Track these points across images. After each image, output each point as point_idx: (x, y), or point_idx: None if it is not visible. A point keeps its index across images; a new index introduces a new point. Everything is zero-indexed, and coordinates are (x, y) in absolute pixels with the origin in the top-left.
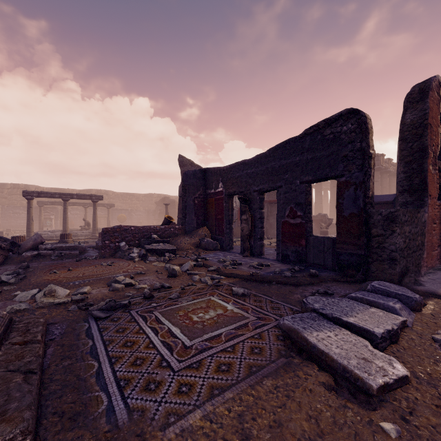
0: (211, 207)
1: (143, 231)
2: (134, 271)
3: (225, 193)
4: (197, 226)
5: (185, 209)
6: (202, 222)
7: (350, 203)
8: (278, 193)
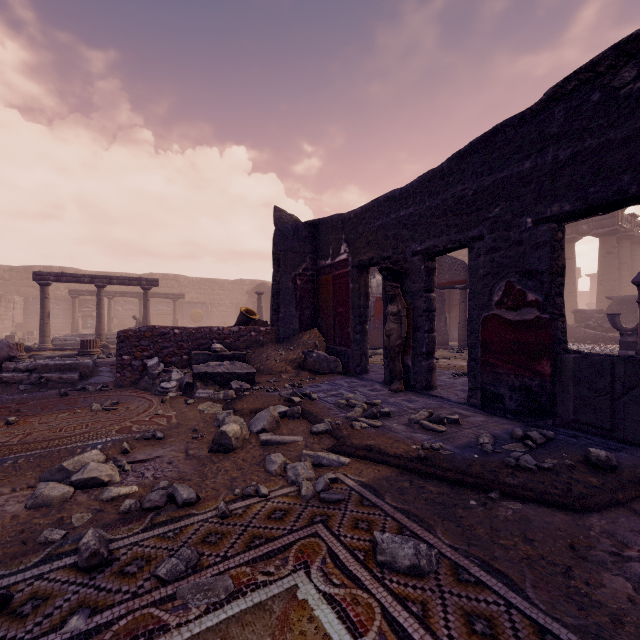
0: (326, 292)
1: (198, 337)
2: (145, 428)
3: (353, 263)
4: (300, 327)
5: (278, 295)
6: (309, 321)
7: None
8: (473, 254)
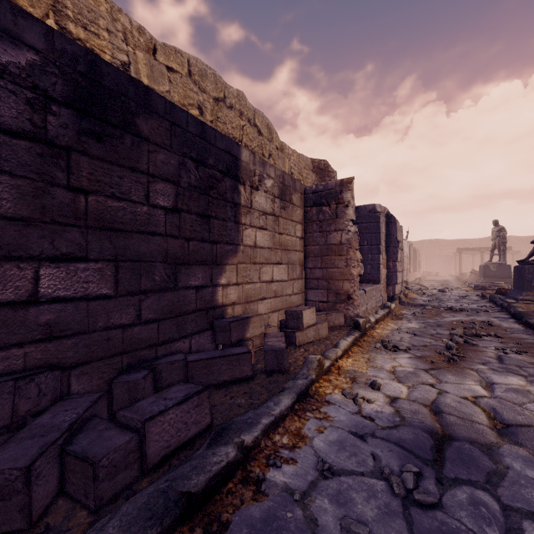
0: None
1: None
2: None
3: None
4: None
5: None
6: None
7: None
8: None
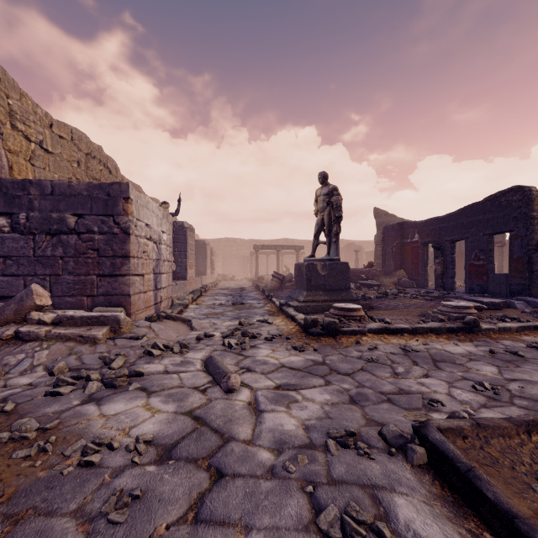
0: (407, 254)
1: (354, 272)
2: (359, 293)
3: (420, 242)
4: (395, 269)
5: (385, 255)
6: (399, 266)
7: (518, 250)
8: (466, 243)
